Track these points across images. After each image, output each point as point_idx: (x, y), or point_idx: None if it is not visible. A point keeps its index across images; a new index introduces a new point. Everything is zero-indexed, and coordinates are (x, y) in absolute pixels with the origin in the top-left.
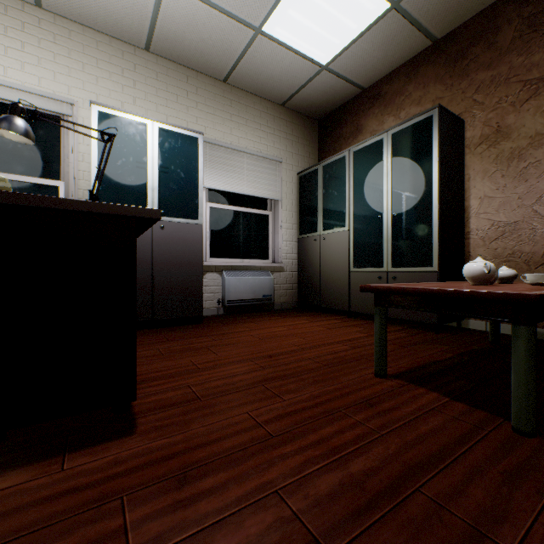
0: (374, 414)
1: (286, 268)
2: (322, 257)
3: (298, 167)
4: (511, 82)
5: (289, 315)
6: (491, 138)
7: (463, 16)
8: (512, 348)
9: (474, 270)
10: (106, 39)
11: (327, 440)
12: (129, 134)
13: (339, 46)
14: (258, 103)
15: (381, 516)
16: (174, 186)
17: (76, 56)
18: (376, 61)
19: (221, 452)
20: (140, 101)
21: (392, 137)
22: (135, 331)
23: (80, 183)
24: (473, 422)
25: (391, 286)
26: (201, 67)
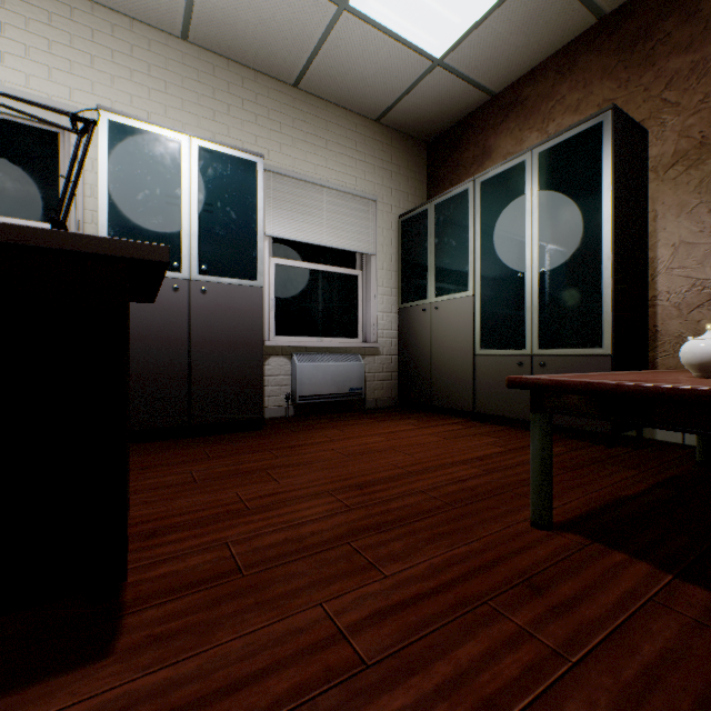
0: (548, 611)
1: (383, 350)
2: (434, 334)
3: (400, 209)
4: None
5: (387, 417)
6: (692, 156)
7: None
8: None
9: (704, 353)
10: (125, 22)
11: (471, 679)
12: (155, 155)
13: (460, 28)
14: (343, 117)
15: None
16: (221, 231)
17: (81, 45)
18: (514, 51)
19: (265, 710)
20: (175, 112)
21: (539, 157)
22: (125, 460)
23: (87, 227)
24: None
25: (564, 379)
26: (262, 64)
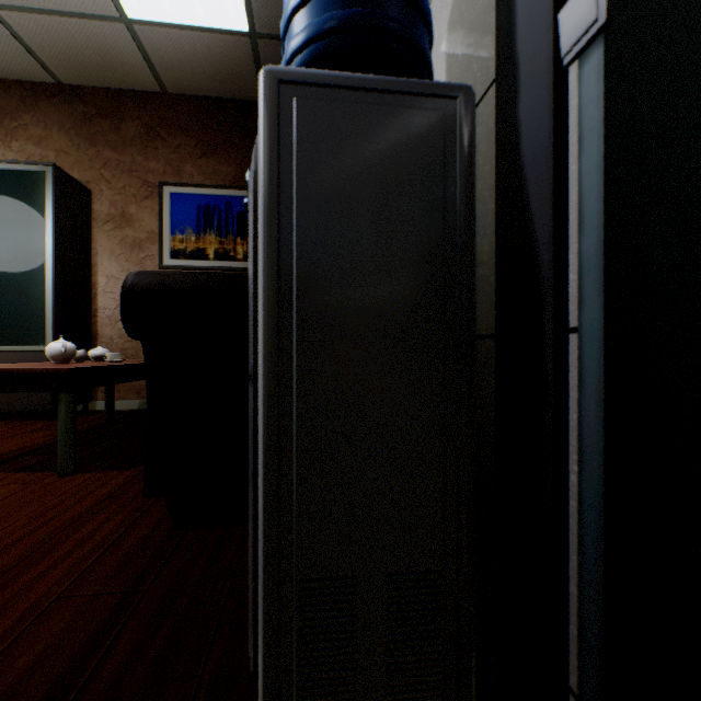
0: None
1: None
2: None
3: None
4: (134, 175)
5: None
6: (119, 221)
7: (91, 80)
8: (59, 412)
9: (55, 350)
10: None
11: None
12: None
13: None
14: None
15: None
16: None
17: None
18: None
19: None
20: None
21: None
22: None
23: None
24: (25, 482)
25: None
26: None
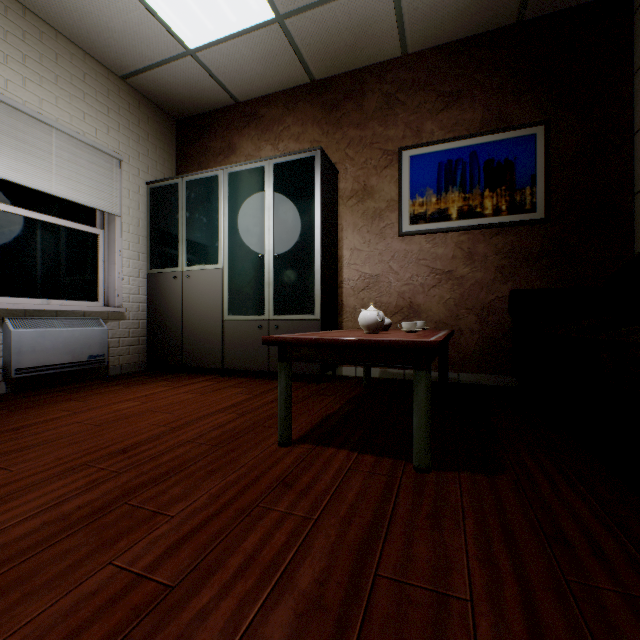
0: (298, 496)
1: (130, 314)
2: (186, 300)
3: (148, 175)
4: (374, 147)
5: (137, 382)
6: (360, 195)
7: (338, 68)
8: (416, 393)
9: (370, 319)
10: None
11: (257, 556)
12: None
13: (213, 34)
14: (80, 58)
15: (358, 634)
16: None
17: None
18: (255, 75)
19: None
20: None
21: (274, 167)
22: None
23: None
24: (387, 472)
25: (301, 336)
26: None
